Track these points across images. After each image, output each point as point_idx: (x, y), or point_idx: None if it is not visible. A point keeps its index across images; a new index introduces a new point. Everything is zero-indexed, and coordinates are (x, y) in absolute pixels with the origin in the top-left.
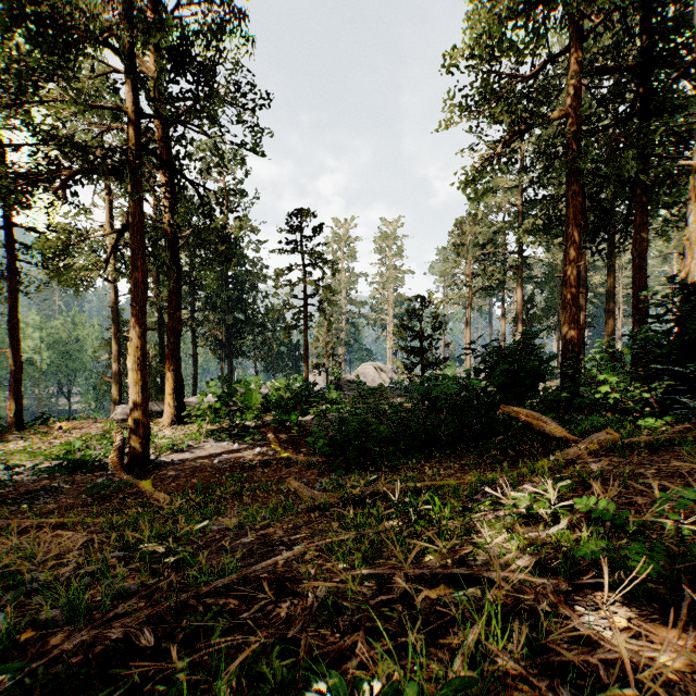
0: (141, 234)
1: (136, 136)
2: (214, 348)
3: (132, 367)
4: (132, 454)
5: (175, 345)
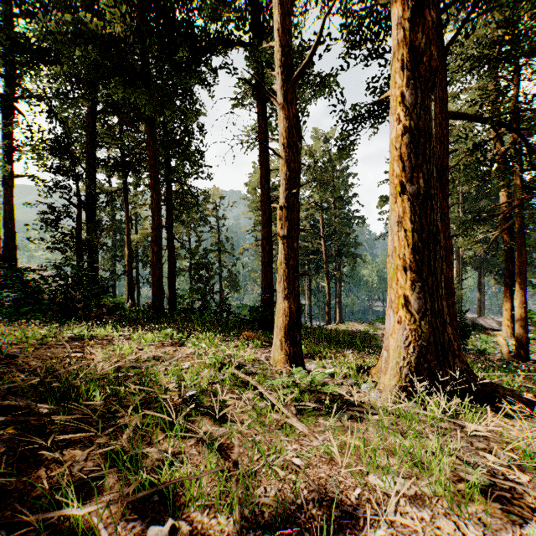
0: (523, 234)
1: (519, 183)
2: (497, 278)
3: (517, 305)
4: (517, 351)
5: (510, 286)
